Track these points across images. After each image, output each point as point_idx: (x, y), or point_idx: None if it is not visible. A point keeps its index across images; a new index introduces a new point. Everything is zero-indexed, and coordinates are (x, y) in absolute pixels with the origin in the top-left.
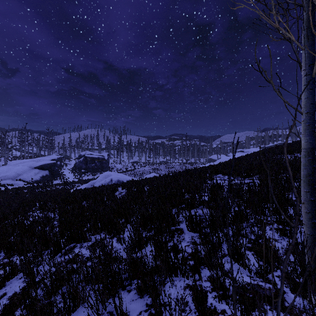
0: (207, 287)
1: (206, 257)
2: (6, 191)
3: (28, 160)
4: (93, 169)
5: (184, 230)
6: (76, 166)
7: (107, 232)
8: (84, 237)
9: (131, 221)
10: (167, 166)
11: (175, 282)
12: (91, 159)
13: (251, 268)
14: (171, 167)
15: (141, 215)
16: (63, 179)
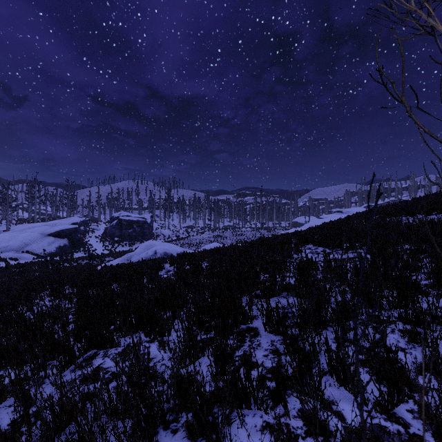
0: (298, 429)
1: (294, 378)
2: (7, 268)
3: (40, 224)
4: (130, 236)
5: (260, 331)
6: (107, 232)
7: (145, 332)
8: (109, 341)
9: (180, 316)
10: (235, 233)
11: (246, 418)
12: (128, 223)
13: (367, 398)
14: (240, 234)
15: (195, 306)
16: (88, 252)
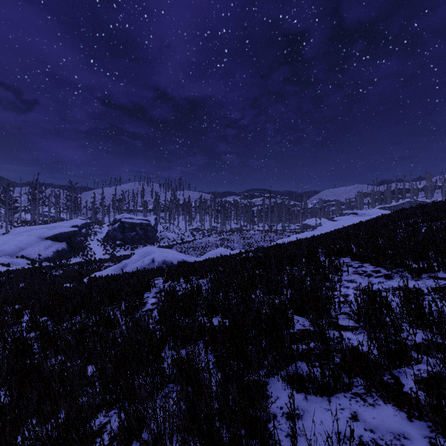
0: None
1: None
2: None
3: (38, 227)
4: (133, 239)
5: None
6: (109, 235)
7: None
8: None
9: None
10: (242, 236)
11: None
12: (130, 226)
13: None
14: (248, 237)
15: None
16: (86, 256)
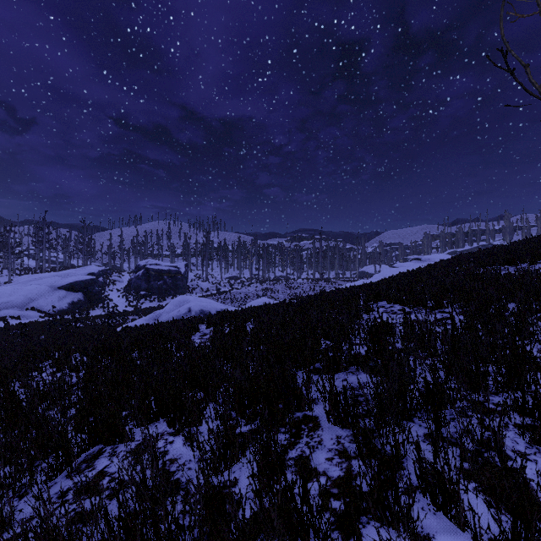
0: None
1: (372, 500)
2: (6, 330)
3: (49, 275)
4: (159, 289)
5: (321, 422)
6: (131, 284)
7: (167, 421)
8: (120, 433)
9: (214, 400)
10: (288, 285)
11: None
12: (157, 273)
13: (480, 535)
14: (295, 287)
15: (235, 386)
16: (107, 308)
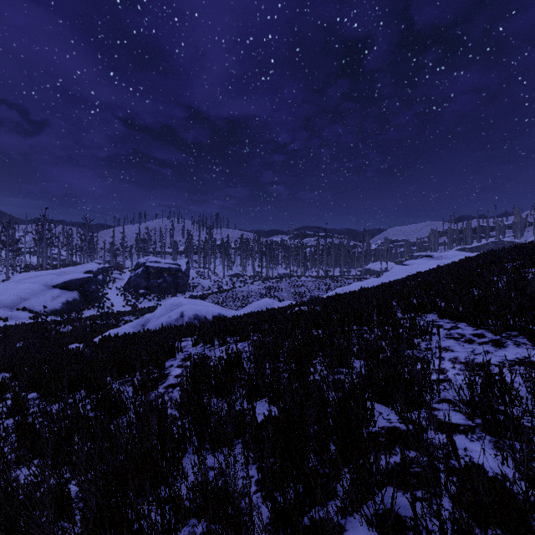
0: None
1: None
2: None
3: (44, 273)
4: (159, 288)
5: None
6: (131, 282)
7: None
8: None
9: None
10: (292, 283)
11: None
12: (157, 271)
13: None
14: (299, 285)
15: None
16: (101, 309)
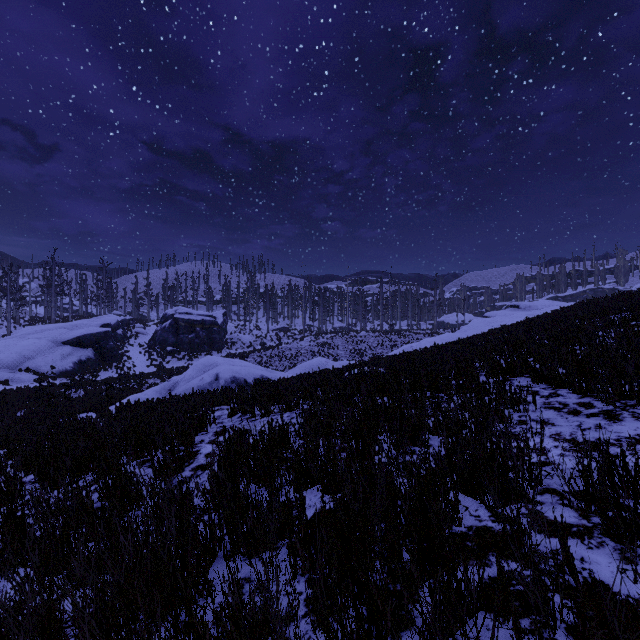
0: None
1: None
2: None
3: (53, 327)
4: (191, 344)
5: None
6: (156, 338)
7: None
8: None
9: None
10: (350, 339)
11: None
12: (187, 324)
13: None
14: (359, 341)
15: None
16: (120, 370)
